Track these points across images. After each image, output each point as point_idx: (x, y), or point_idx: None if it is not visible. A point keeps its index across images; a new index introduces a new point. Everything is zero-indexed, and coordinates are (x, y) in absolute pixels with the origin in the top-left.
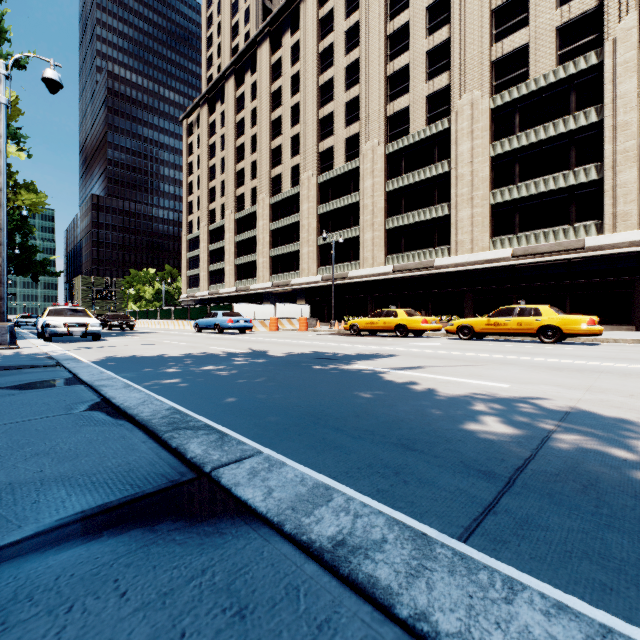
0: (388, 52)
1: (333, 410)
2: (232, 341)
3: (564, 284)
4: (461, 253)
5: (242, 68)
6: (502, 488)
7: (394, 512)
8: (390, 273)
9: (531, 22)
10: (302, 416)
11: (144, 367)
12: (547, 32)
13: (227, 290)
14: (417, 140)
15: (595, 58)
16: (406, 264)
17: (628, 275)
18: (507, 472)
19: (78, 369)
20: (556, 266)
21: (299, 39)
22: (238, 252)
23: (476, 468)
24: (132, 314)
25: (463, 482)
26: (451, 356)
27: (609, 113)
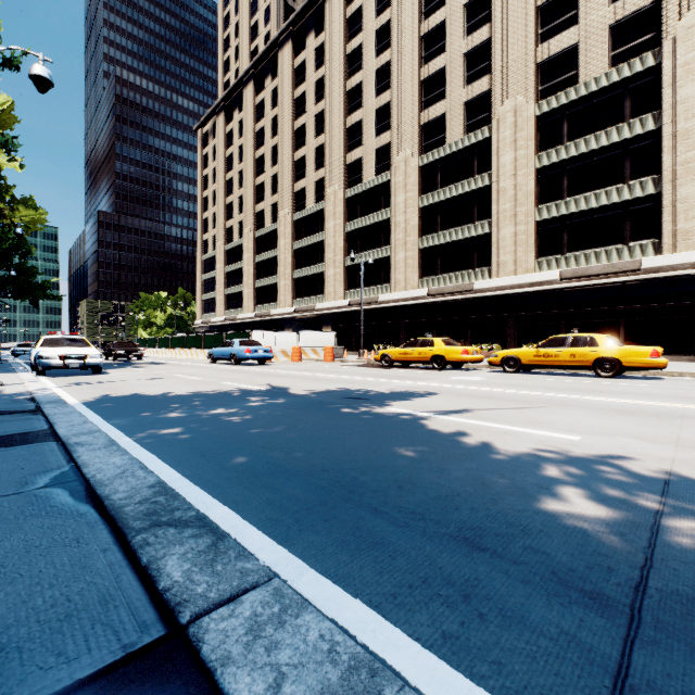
0: (422, 54)
1: (368, 477)
2: (249, 374)
3: (618, 310)
4: (503, 275)
5: (262, 72)
6: (627, 630)
7: (475, 689)
8: (425, 297)
9: (581, 20)
10: (329, 487)
11: (142, 410)
12: (599, 31)
13: (245, 315)
14: (454, 151)
15: (652, 59)
16: (442, 287)
17: (689, 300)
18: (624, 595)
19: (58, 417)
20: (609, 290)
21: (324, 40)
22: (257, 274)
23: (577, 586)
24: (141, 342)
25: (566, 616)
26: (500, 395)
27: (668, 120)
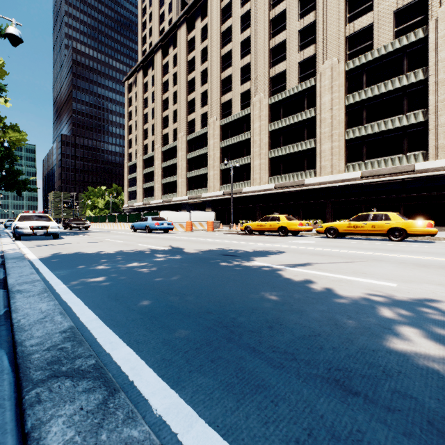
0: (271, 31)
1: (244, 318)
2: (157, 239)
3: (399, 197)
4: (324, 175)
5: (167, 44)
6: None
7: None
8: (272, 189)
9: (375, 8)
10: (214, 328)
11: (80, 264)
12: (386, 15)
13: (156, 201)
14: (292, 94)
15: (422, 33)
16: (284, 183)
17: None
18: None
19: (13, 269)
20: (393, 184)
21: (207, 23)
22: (164, 174)
23: None
24: (88, 218)
25: None
26: (328, 253)
27: (432, 73)
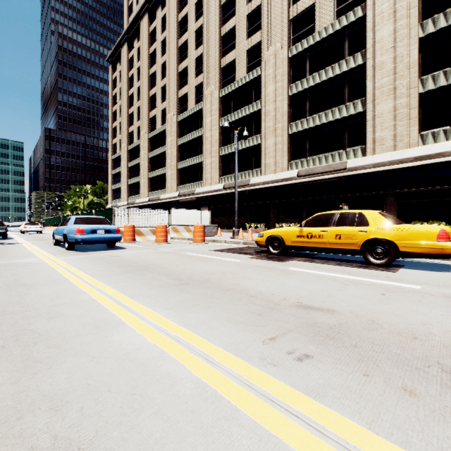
0: None
1: None
2: None
3: None
4: (380, 152)
5: (154, 6)
6: None
7: None
8: (294, 178)
9: None
10: None
11: None
12: None
13: (142, 200)
14: (324, 36)
15: None
16: (312, 168)
17: None
18: None
19: None
20: None
21: None
22: (151, 167)
23: None
24: (47, 221)
25: None
26: None
27: None
